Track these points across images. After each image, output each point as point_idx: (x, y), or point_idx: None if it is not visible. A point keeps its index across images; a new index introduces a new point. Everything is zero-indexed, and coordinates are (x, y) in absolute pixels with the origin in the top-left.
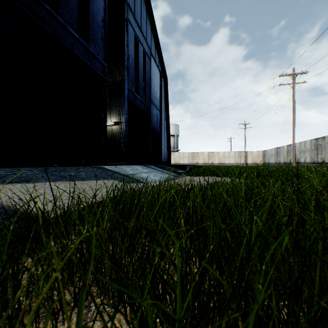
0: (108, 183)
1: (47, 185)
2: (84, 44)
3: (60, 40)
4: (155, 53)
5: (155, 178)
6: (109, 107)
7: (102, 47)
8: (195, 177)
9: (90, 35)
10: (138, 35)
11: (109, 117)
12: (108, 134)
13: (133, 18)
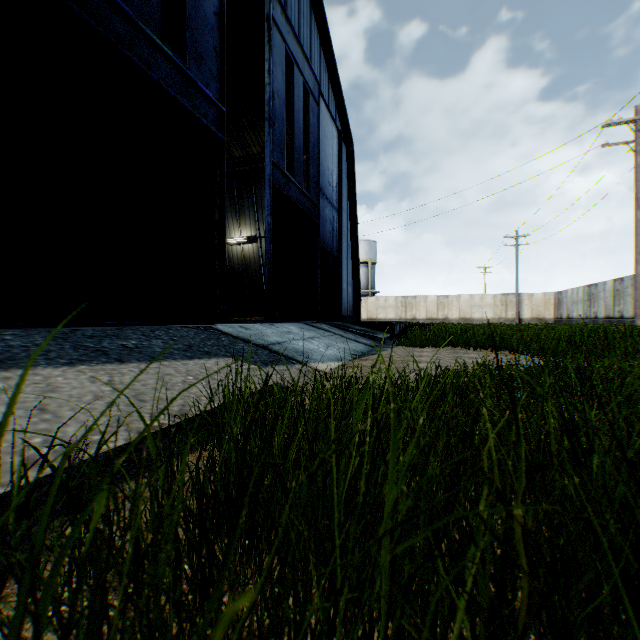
0: (213, 368)
1: (43, 376)
2: (176, 62)
3: (119, 47)
4: (327, 91)
5: (328, 352)
6: (237, 207)
7: (215, 71)
8: (415, 349)
9: (190, 42)
10: (293, 52)
11: (237, 227)
12: (235, 261)
13: (282, 16)
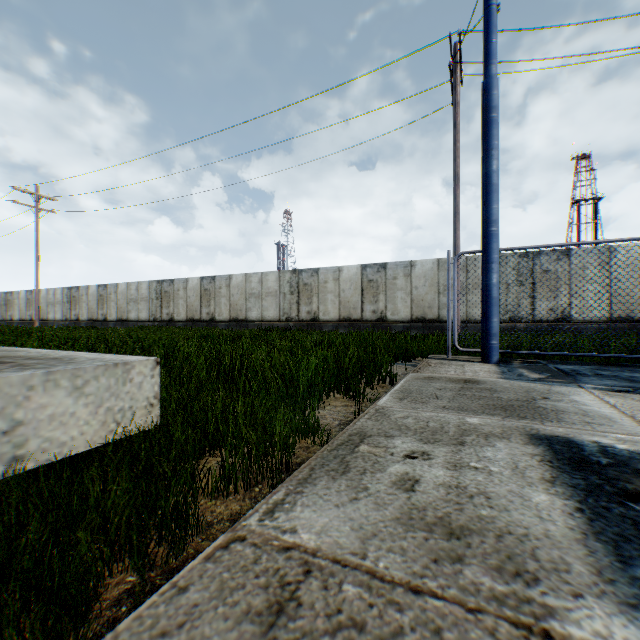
0: None
1: None
2: None
3: None
4: None
5: None
6: None
7: None
8: None
9: None
10: None
11: None
12: None
13: None
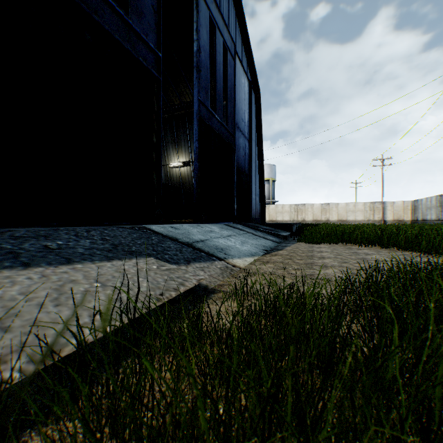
0: (130, 270)
1: None
2: (119, 12)
3: None
4: (241, 51)
5: (244, 248)
6: (176, 141)
7: (153, 24)
8: (314, 245)
9: None
10: (215, 18)
11: (176, 155)
12: (175, 179)
13: None
